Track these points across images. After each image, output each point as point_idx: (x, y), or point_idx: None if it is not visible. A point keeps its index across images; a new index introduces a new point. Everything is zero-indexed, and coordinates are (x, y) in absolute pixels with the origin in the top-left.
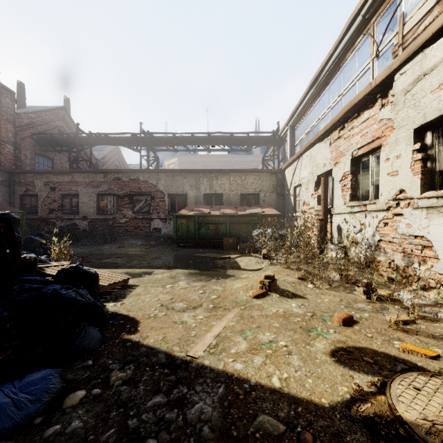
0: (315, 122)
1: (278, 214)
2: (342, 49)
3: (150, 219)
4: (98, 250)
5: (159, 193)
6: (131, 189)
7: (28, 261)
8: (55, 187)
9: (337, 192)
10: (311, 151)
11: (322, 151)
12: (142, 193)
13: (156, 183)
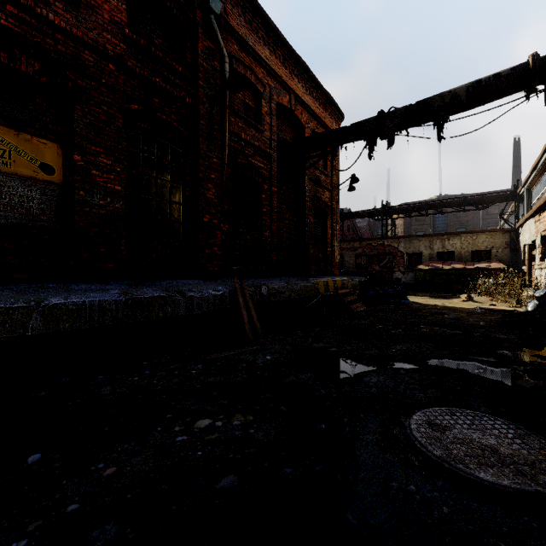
0: (539, 195)
1: (504, 267)
2: (545, 159)
3: (392, 272)
4: None
5: (399, 253)
6: (378, 251)
7: None
8: None
9: (536, 255)
10: (529, 223)
11: (532, 225)
12: (386, 253)
13: (397, 246)
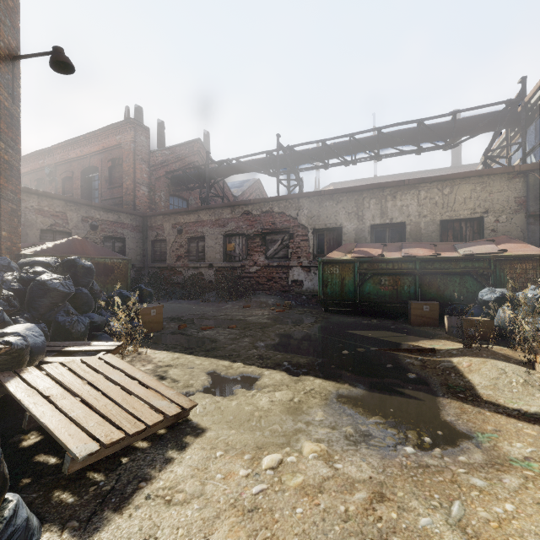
0: None
1: None
2: None
3: (288, 267)
4: (216, 310)
5: (300, 229)
6: (263, 225)
7: None
8: (182, 229)
9: None
10: None
11: None
12: (277, 230)
13: (296, 214)
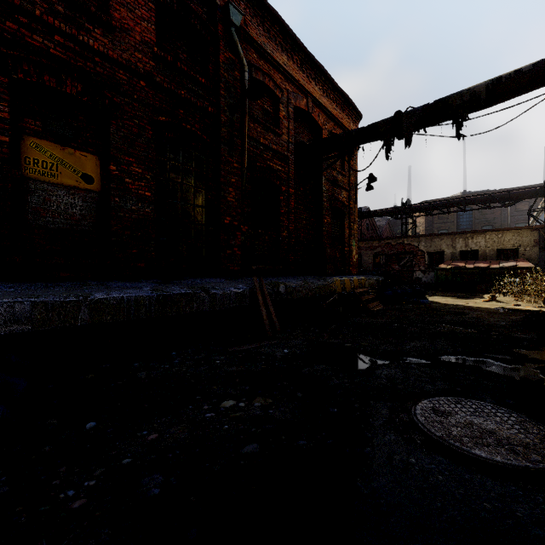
0: None
1: (532, 267)
2: None
3: (412, 271)
4: None
5: (420, 252)
6: (397, 250)
7: None
8: None
9: None
10: None
11: None
12: (406, 252)
13: (417, 244)
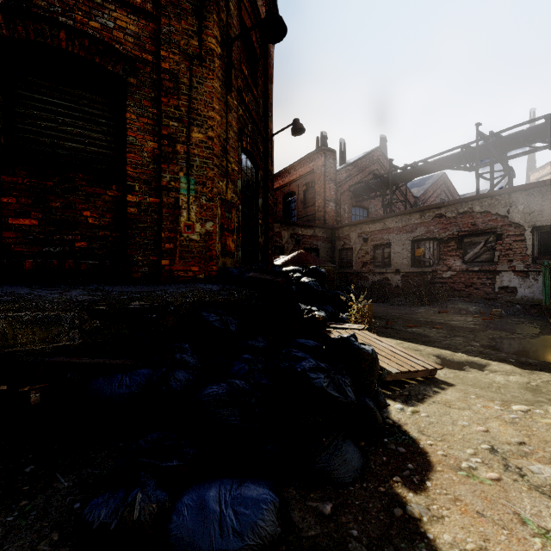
0: None
1: None
2: None
3: (493, 272)
4: (410, 313)
5: (512, 228)
6: (459, 228)
7: (316, 319)
8: (367, 237)
9: None
10: None
11: None
12: (478, 232)
13: (506, 211)
